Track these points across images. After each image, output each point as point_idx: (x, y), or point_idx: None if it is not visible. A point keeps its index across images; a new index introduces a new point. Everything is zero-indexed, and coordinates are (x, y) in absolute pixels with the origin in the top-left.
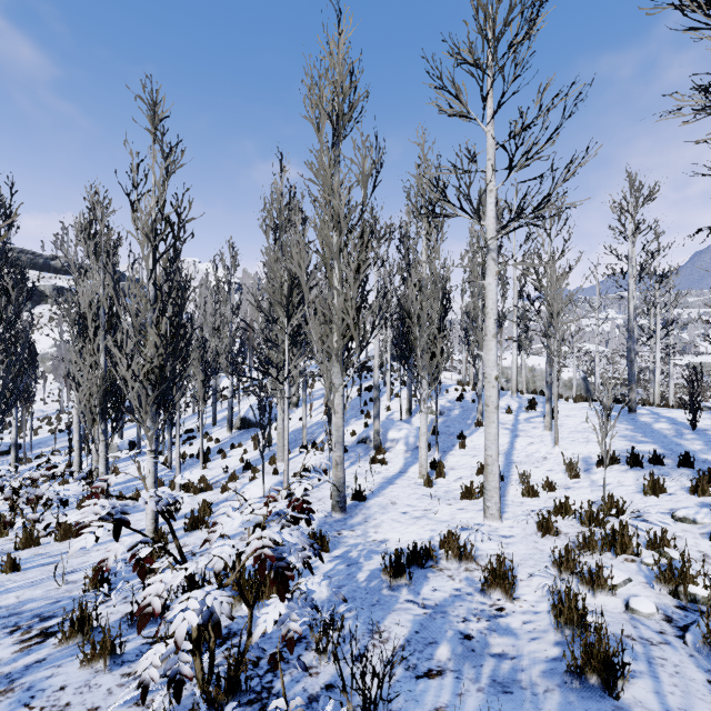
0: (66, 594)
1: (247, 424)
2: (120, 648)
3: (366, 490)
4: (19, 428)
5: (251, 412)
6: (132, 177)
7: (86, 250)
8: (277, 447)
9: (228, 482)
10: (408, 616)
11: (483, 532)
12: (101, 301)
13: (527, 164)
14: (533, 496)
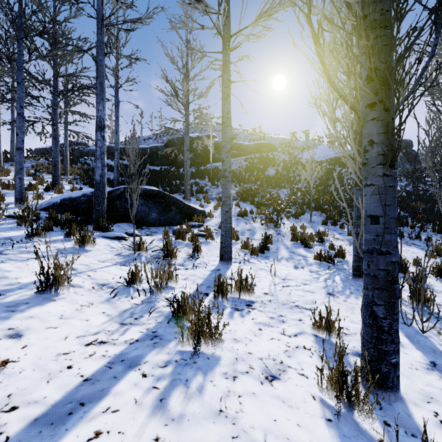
0: None
1: None
2: (302, 228)
3: (441, 338)
4: None
5: None
6: None
7: None
8: None
9: None
10: (258, 237)
11: (234, 258)
12: None
13: (203, 2)
14: (165, 281)
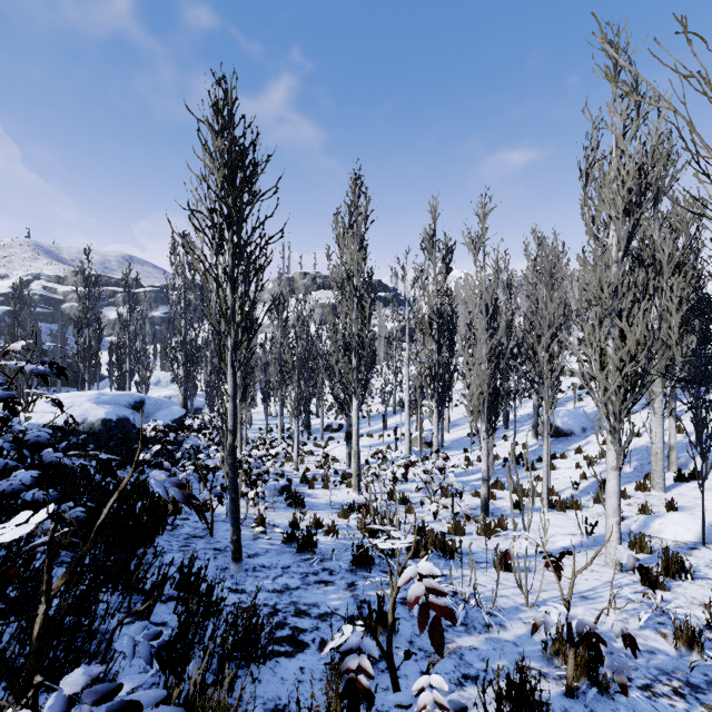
0: (642, 641)
1: (554, 432)
2: None
3: None
4: (336, 411)
5: (558, 419)
6: (585, 148)
7: (472, 251)
8: (651, 470)
9: (592, 503)
10: None
11: None
12: (487, 300)
13: None
14: None
